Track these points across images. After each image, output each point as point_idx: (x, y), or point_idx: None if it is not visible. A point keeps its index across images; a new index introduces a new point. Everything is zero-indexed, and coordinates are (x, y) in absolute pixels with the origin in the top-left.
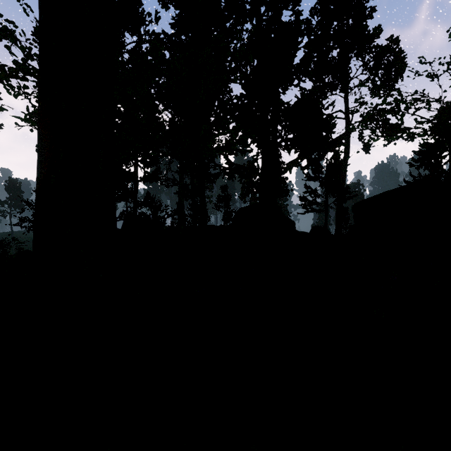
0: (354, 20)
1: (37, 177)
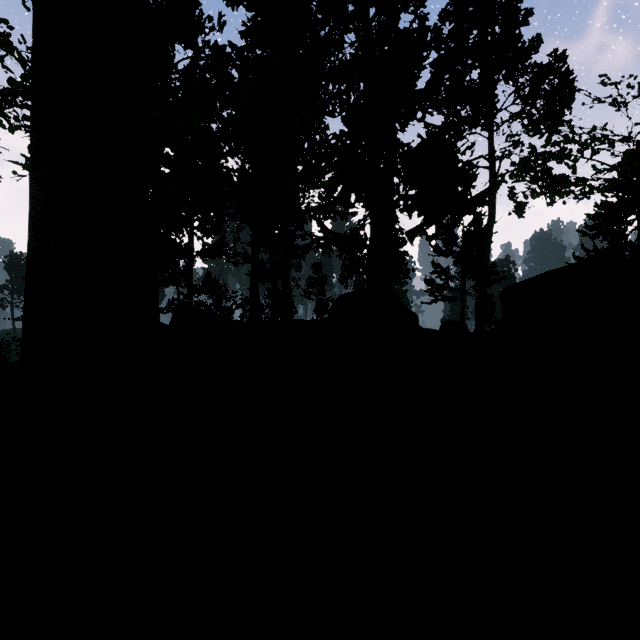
0: (502, 28)
1: (28, 245)
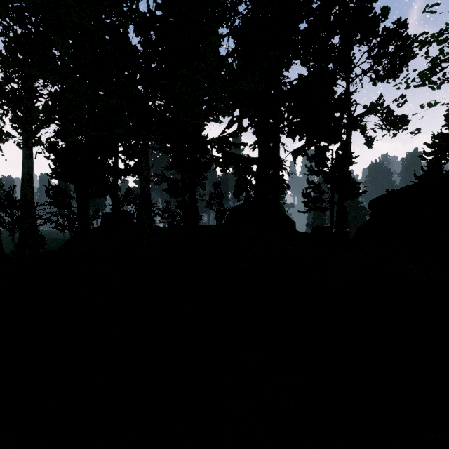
0: (357, 2)
1: None
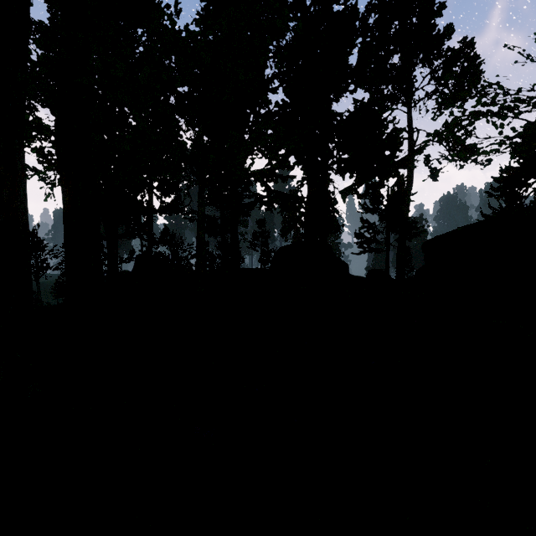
0: (419, 18)
1: None
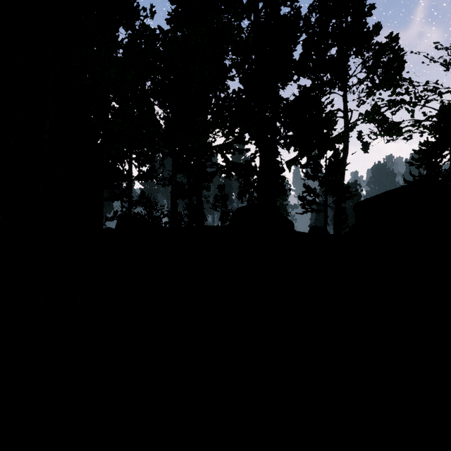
0: (353, 17)
1: None
